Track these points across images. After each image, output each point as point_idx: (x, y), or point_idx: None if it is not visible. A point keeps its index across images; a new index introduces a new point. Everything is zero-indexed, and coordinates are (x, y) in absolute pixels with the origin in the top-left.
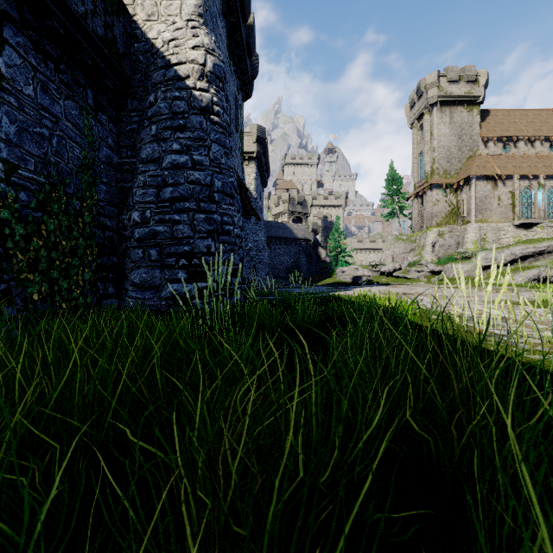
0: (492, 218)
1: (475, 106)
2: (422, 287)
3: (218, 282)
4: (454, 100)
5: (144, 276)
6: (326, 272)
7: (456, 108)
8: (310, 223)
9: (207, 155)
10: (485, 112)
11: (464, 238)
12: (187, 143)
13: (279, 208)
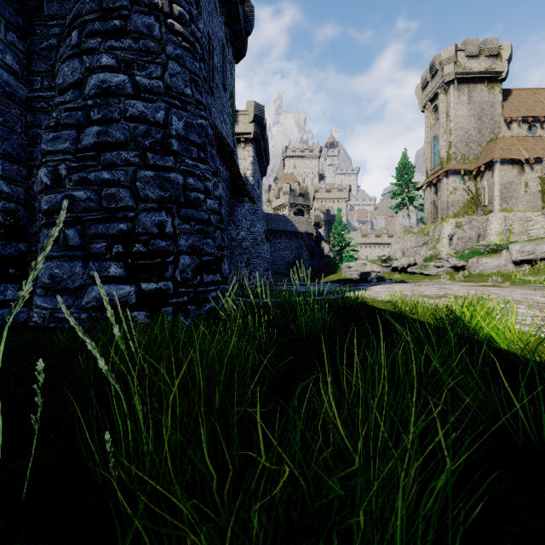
0: (518, 207)
1: (497, 84)
2: (452, 285)
3: (177, 281)
4: (473, 77)
5: (57, 271)
6: (329, 268)
7: (475, 86)
8: (313, 215)
9: (161, 78)
10: (506, 91)
11: (486, 230)
12: (126, 57)
13: (279, 200)
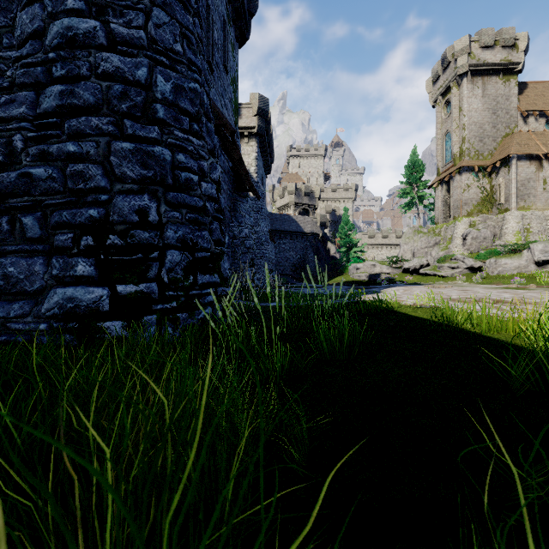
0: (536, 205)
1: (513, 76)
2: (473, 287)
3: (164, 282)
4: (487, 69)
5: (11, 270)
6: (335, 269)
7: (490, 78)
8: (318, 215)
9: (144, 29)
10: (522, 85)
11: (502, 229)
12: (98, 0)
13: (284, 200)
